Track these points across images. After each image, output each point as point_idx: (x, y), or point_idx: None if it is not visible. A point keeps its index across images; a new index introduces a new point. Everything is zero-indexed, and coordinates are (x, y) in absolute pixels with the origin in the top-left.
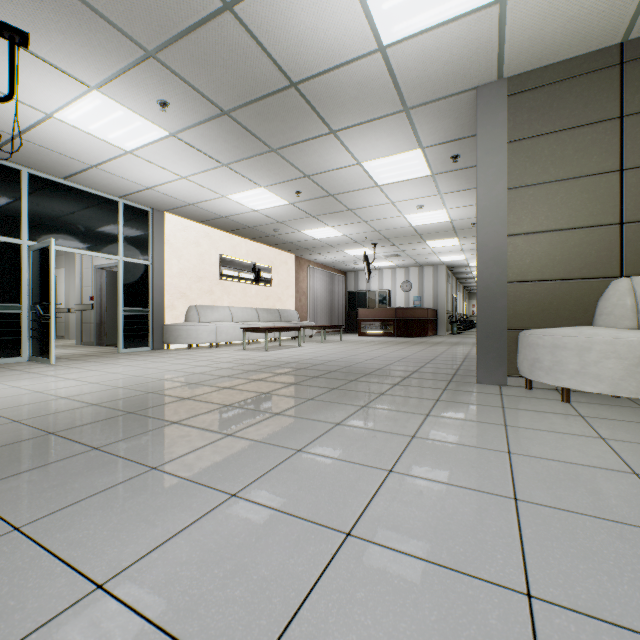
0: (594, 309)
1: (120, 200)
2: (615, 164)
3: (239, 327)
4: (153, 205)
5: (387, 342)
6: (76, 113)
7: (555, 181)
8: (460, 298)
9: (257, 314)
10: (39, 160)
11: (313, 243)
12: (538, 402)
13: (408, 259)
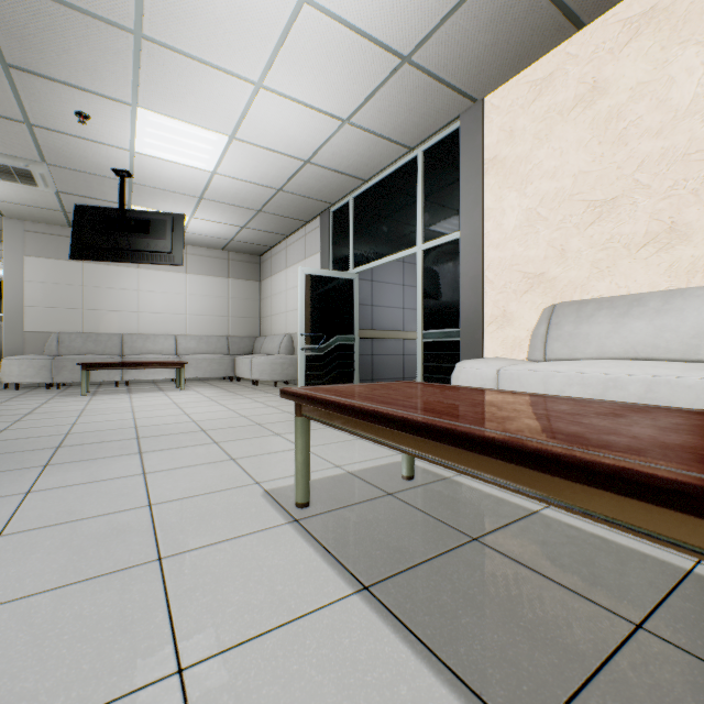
0: None
1: (419, 152)
2: None
3: (637, 388)
4: (439, 116)
5: None
6: (190, 162)
7: None
8: None
9: None
10: (324, 187)
11: None
12: None
13: None
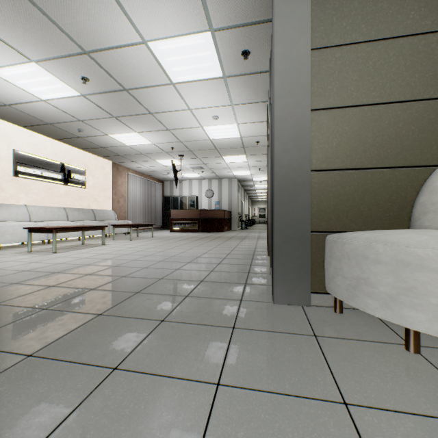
0: (412, 206)
1: None
2: (436, 22)
3: (33, 226)
4: None
5: (191, 238)
6: None
7: (367, 41)
8: (247, 204)
9: (66, 213)
10: None
11: (126, 150)
12: (381, 359)
13: (210, 172)
